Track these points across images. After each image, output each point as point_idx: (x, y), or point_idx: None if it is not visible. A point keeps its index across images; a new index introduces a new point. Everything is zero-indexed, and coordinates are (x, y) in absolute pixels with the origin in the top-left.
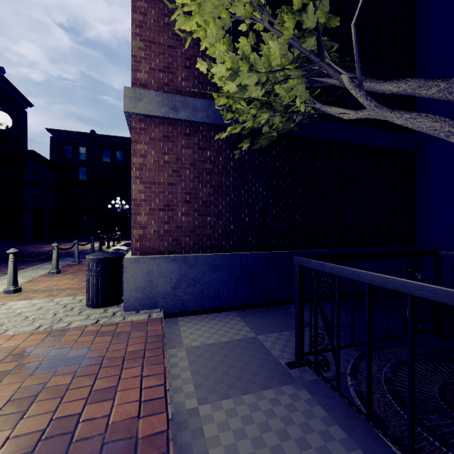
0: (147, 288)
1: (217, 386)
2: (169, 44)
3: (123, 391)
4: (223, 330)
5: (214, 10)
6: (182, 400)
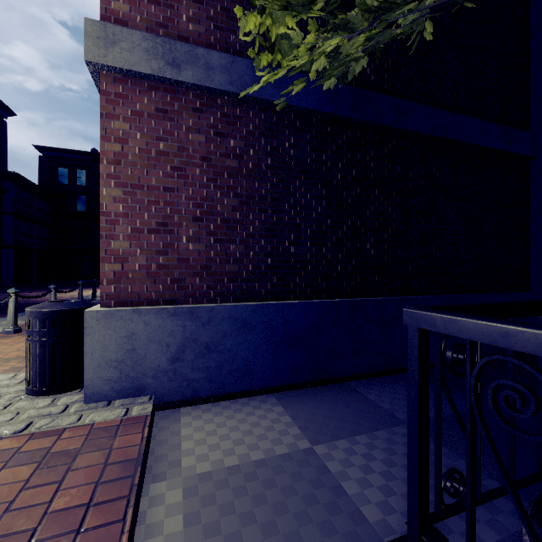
0: (126, 362)
1: None
2: None
3: None
4: (255, 435)
5: None
6: None
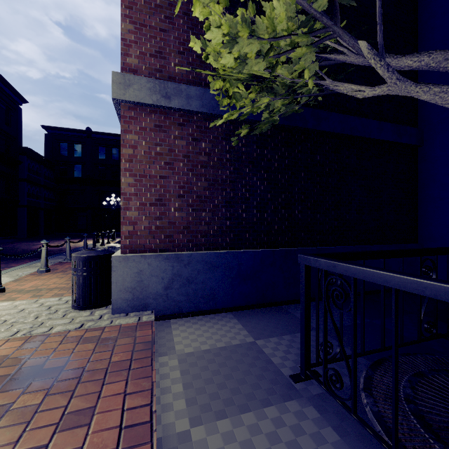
0: (137, 288)
1: (212, 403)
2: (161, 27)
3: (101, 414)
4: (219, 334)
5: None
6: (172, 420)
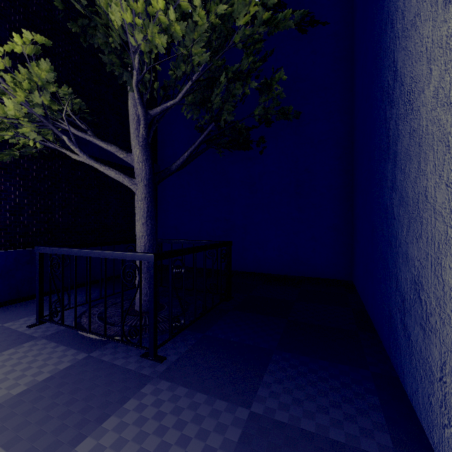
0: None
1: None
2: None
3: None
4: None
5: None
6: None
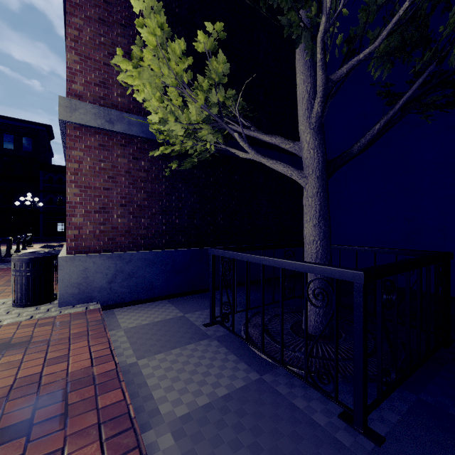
0: (83, 284)
1: (152, 348)
2: (105, 62)
3: (74, 357)
4: (157, 314)
5: (150, 78)
6: (124, 359)
